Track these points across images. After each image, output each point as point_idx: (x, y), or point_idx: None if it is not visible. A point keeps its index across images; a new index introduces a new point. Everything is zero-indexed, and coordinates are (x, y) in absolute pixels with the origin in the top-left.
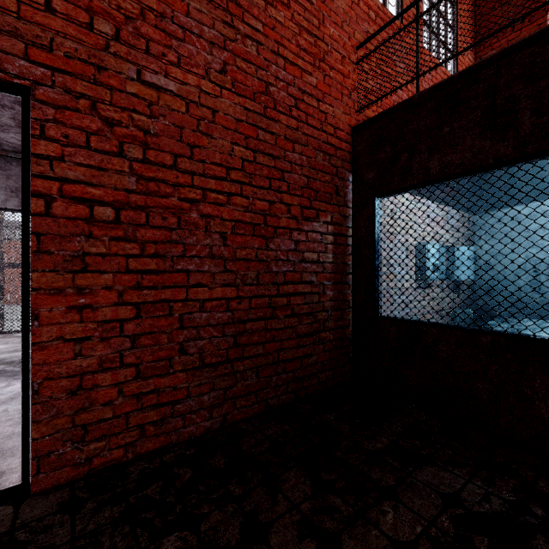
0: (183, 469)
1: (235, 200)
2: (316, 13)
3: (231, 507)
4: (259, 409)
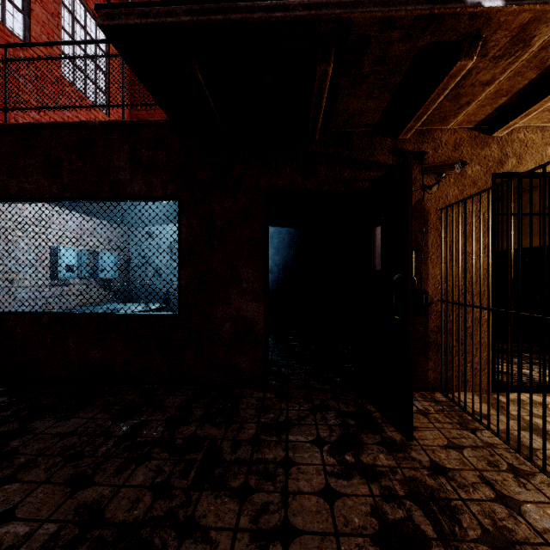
0: None
1: None
2: None
3: None
4: None
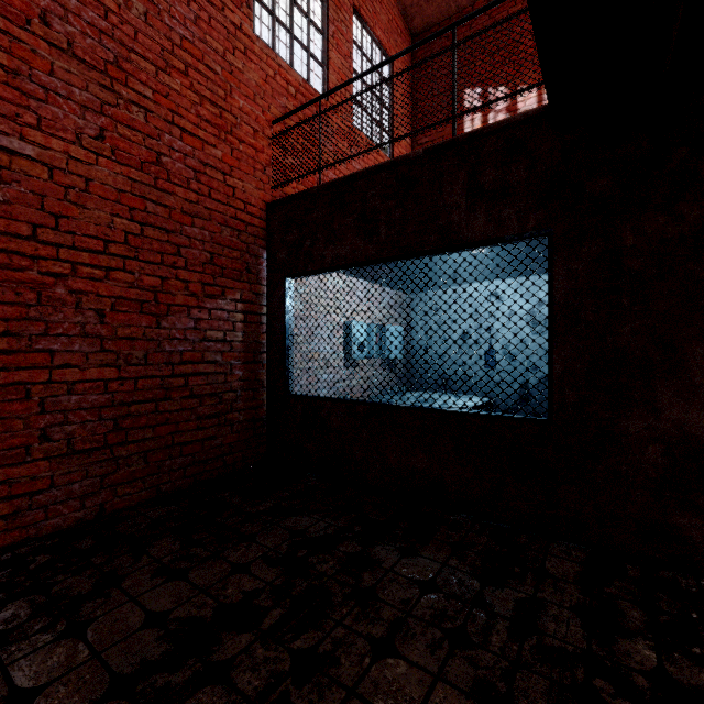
0: (40, 556)
1: (116, 275)
2: (223, 83)
3: (90, 572)
4: (148, 496)
